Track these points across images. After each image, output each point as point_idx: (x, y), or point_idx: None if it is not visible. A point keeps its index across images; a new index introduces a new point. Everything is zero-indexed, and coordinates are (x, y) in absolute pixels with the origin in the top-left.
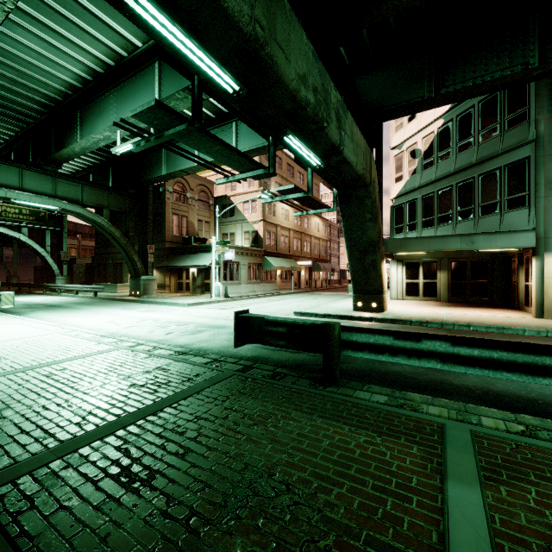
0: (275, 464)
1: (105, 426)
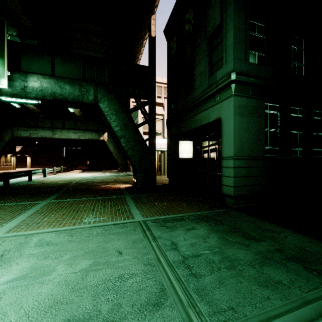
0: (46, 185)
1: (43, 190)
